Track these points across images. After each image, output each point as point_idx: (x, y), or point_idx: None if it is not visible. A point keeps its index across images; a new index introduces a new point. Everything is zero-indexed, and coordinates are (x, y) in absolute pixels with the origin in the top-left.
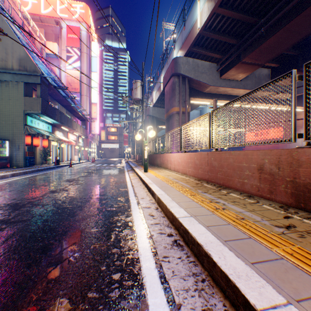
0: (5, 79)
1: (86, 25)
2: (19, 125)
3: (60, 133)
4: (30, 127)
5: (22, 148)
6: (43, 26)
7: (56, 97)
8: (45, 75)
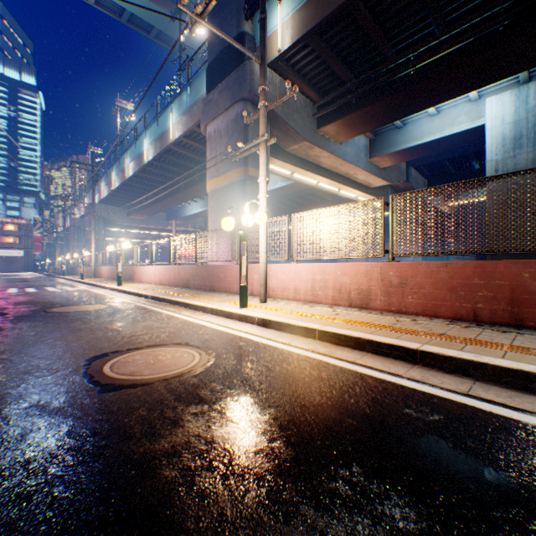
0: None
1: None
2: None
3: None
4: None
5: None
6: None
7: None
8: None
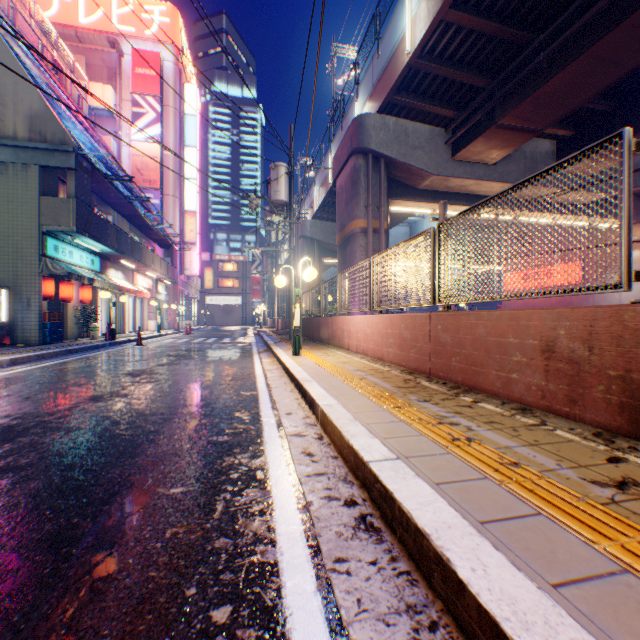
0: None
1: (173, 50)
2: (30, 256)
3: (117, 274)
4: (53, 261)
5: (36, 306)
6: (82, 52)
7: (109, 198)
8: (85, 150)
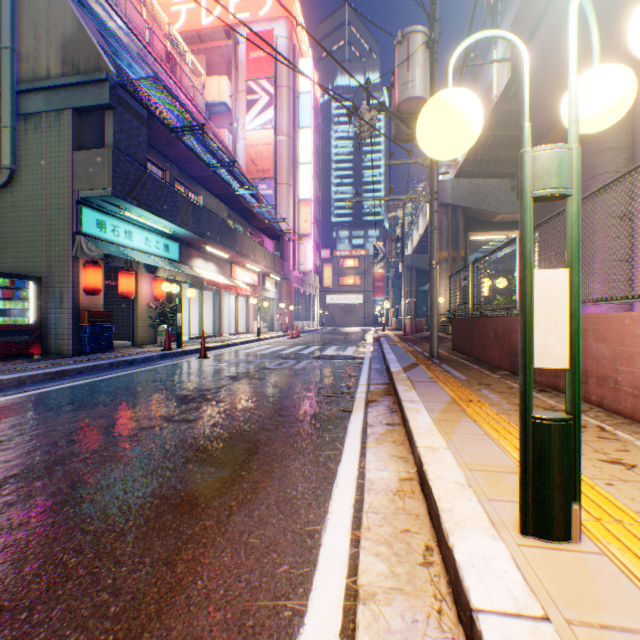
0: (33, 110)
1: (286, 24)
2: (63, 235)
3: (206, 266)
4: (88, 239)
5: (69, 302)
6: (204, 53)
7: (191, 170)
8: (145, 96)
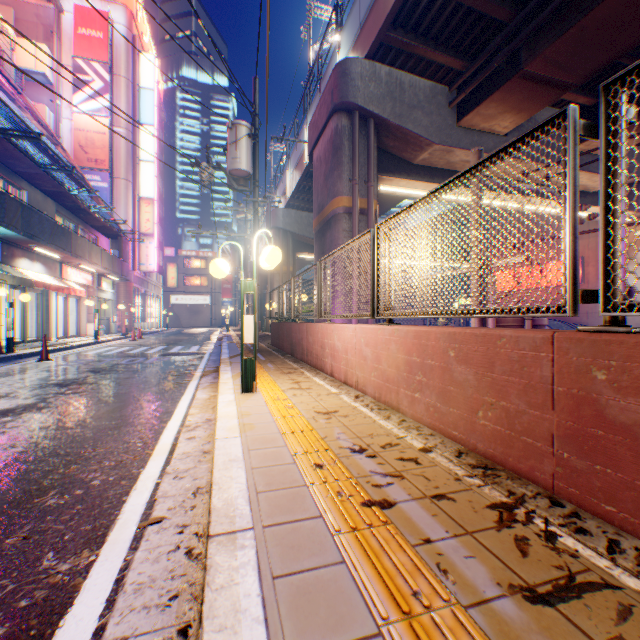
0: None
1: (125, 12)
2: None
3: (33, 266)
4: None
5: None
6: (12, 4)
7: (16, 165)
8: None
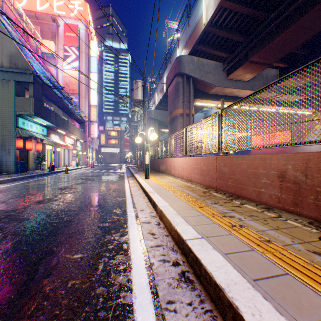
0: None
1: (84, 23)
2: (9, 127)
3: (55, 137)
4: (21, 130)
5: (13, 153)
6: (38, 24)
7: (51, 98)
8: (39, 73)
